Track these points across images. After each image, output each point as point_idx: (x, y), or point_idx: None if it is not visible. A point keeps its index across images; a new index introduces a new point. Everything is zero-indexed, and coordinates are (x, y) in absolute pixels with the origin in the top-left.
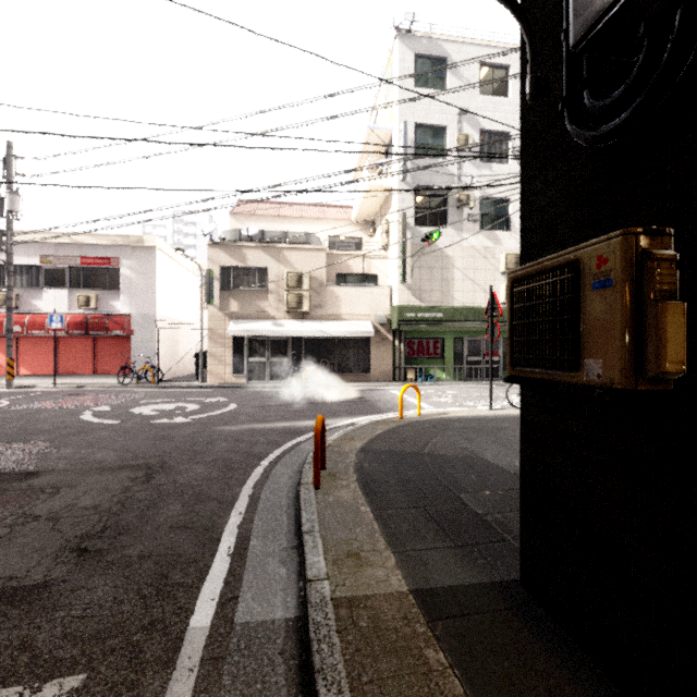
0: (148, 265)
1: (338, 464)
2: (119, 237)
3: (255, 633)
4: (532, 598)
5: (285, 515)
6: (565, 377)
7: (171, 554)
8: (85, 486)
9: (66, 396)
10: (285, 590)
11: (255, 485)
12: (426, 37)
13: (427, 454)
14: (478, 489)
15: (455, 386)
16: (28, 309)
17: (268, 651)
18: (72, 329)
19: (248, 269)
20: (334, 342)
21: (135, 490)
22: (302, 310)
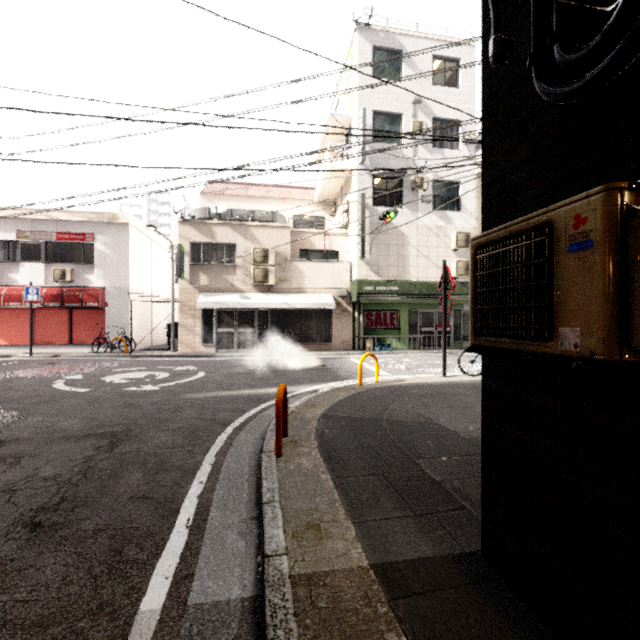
0: (122, 240)
1: (299, 431)
2: (93, 214)
3: (209, 615)
4: (494, 571)
5: (247, 484)
6: (536, 347)
7: (128, 528)
8: (48, 455)
9: (41, 365)
10: (243, 566)
11: (218, 452)
12: (383, 31)
13: (385, 420)
14: (435, 455)
15: (410, 354)
16: (5, 282)
17: (221, 637)
18: (48, 301)
19: (217, 245)
20: (298, 314)
21: (98, 459)
22: (268, 284)
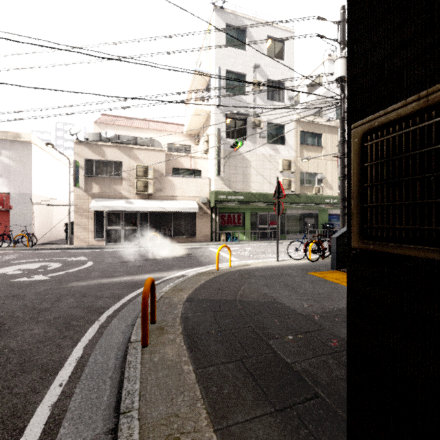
0: (25, 155)
1: (167, 316)
2: None
3: None
4: None
5: (109, 382)
6: None
7: None
8: None
9: None
10: None
11: (87, 344)
12: (233, 14)
13: (239, 301)
14: (283, 334)
15: (252, 244)
16: None
17: None
18: None
19: (107, 162)
20: (171, 215)
21: None
22: (147, 193)
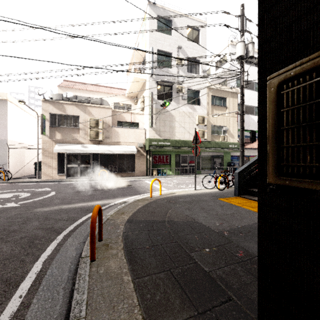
0: (2, 110)
1: (111, 234)
2: None
3: None
4: None
5: (62, 292)
6: None
7: None
8: None
9: None
10: None
11: (46, 259)
12: (162, 8)
13: (167, 221)
14: (201, 247)
15: (176, 177)
16: None
17: None
18: None
19: (67, 116)
20: (116, 156)
21: None
22: (98, 139)
